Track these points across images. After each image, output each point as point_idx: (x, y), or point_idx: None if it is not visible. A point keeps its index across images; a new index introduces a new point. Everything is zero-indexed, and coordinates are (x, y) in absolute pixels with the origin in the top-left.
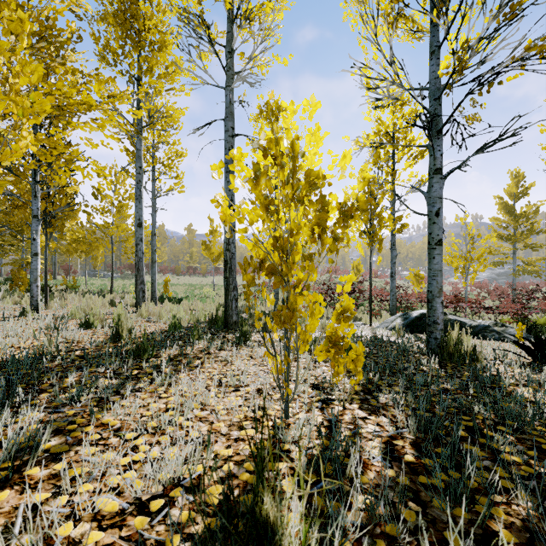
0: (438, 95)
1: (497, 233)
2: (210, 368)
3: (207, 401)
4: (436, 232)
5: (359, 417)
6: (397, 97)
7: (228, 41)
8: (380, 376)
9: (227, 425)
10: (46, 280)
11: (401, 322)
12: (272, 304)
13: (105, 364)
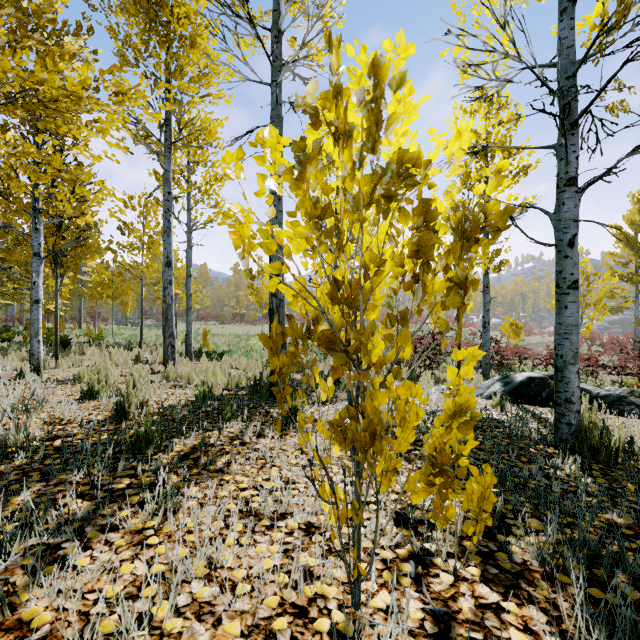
0: (572, 71)
1: (614, 271)
2: (238, 475)
3: (220, 559)
4: (569, 270)
5: (488, 605)
6: (509, 79)
7: (274, 22)
8: (498, 492)
9: (245, 628)
10: (56, 332)
11: (501, 389)
12: (330, 394)
13: (86, 467)
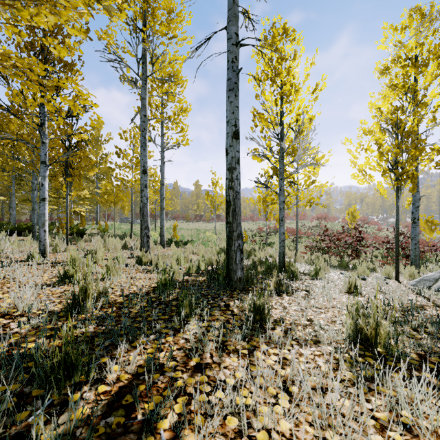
0: None
1: None
2: None
3: None
4: None
5: None
6: None
7: None
8: None
9: None
10: (67, 225)
11: None
12: None
13: None
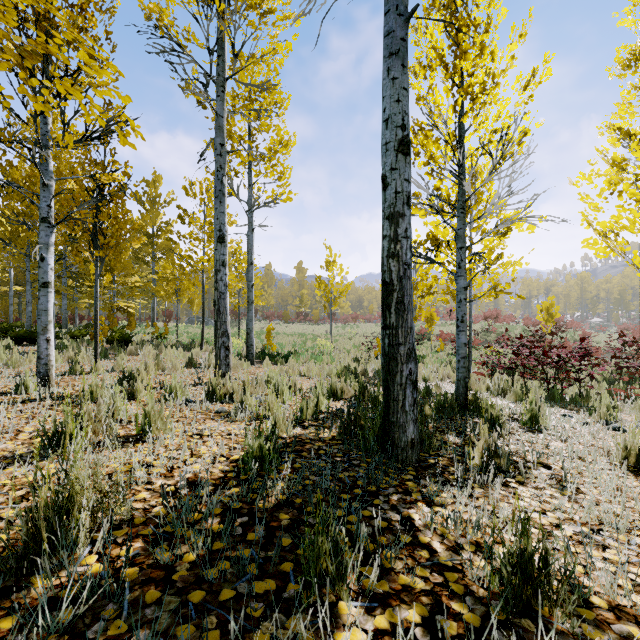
0: None
1: None
2: None
3: None
4: None
5: None
6: None
7: None
8: None
9: None
10: (96, 328)
11: None
12: None
13: None
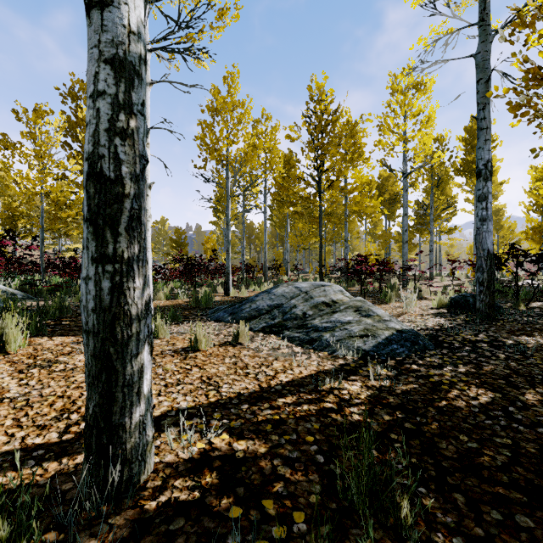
0: None
1: None
2: None
3: None
4: None
5: None
6: None
7: None
8: None
9: None
10: None
11: None
12: None
13: None
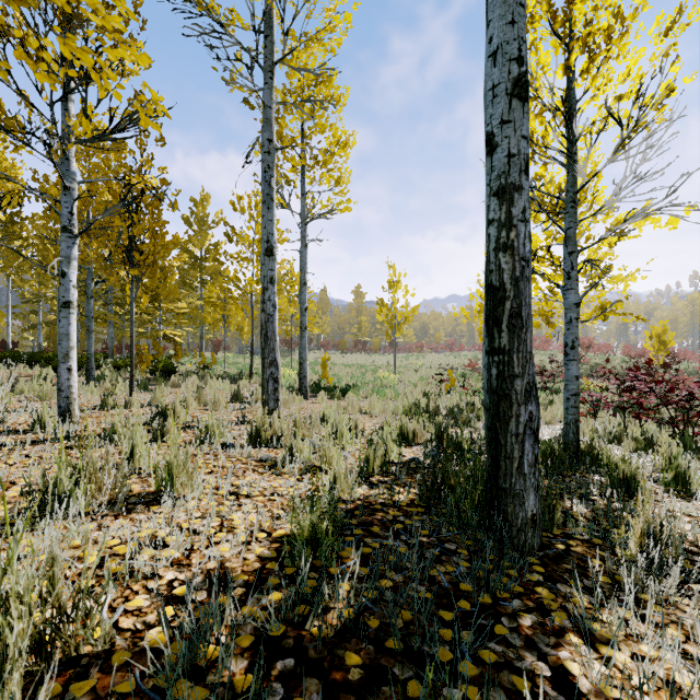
0: None
1: None
2: None
3: None
4: None
5: None
6: None
7: None
8: None
9: None
10: (131, 357)
11: None
12: None
13: None
